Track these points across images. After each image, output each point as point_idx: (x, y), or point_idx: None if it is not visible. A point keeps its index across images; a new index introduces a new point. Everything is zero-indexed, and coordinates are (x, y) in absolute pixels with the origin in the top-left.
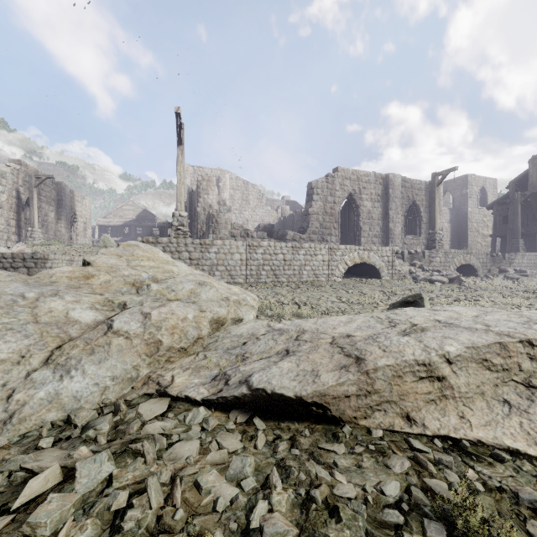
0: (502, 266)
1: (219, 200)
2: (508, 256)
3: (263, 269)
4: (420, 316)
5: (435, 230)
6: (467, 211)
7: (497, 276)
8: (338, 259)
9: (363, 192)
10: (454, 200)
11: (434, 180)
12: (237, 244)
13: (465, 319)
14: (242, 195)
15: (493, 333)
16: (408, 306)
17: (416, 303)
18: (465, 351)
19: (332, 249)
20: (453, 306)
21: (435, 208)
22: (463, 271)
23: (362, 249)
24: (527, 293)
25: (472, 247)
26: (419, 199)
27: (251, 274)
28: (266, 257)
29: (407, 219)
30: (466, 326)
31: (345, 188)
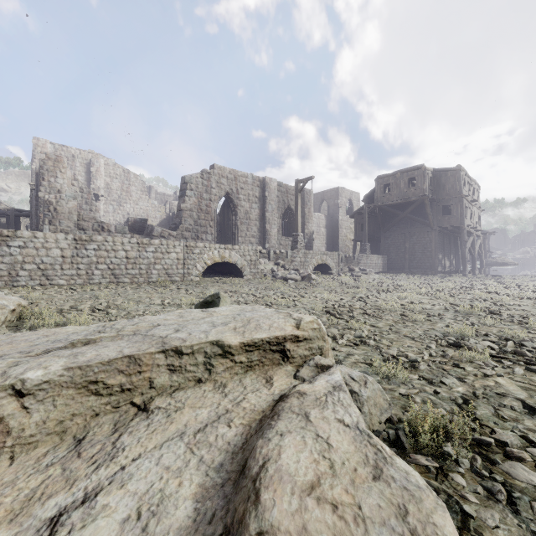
0: (351, 265)
1: (82, 187)
2: (357, 257)
3: (97, 268)
4: (153, 321)
5: (297, 232)
6: (339, 219)
7: (346, 274)
8: (196, 258)
9: (241, 192)
10: (329, 208)
11: (297, 187)
12: (56, 237)
13: (186, 322)
14: (121, 185)
15: (157, 341)
16: (208, 307)
17: (214, 303)
18: (61, 375)
19: (189, 247)
20: (233, 306)
21: (298, 212)
22: (322, 270)
23: (223, 248)
24: (353, 288)
25: (342, 249)
26: (293, 204)
27: (78, 274)
28: (101, 253)
29: (283, 221)
30: (151, 334)
31: (222, 186)
